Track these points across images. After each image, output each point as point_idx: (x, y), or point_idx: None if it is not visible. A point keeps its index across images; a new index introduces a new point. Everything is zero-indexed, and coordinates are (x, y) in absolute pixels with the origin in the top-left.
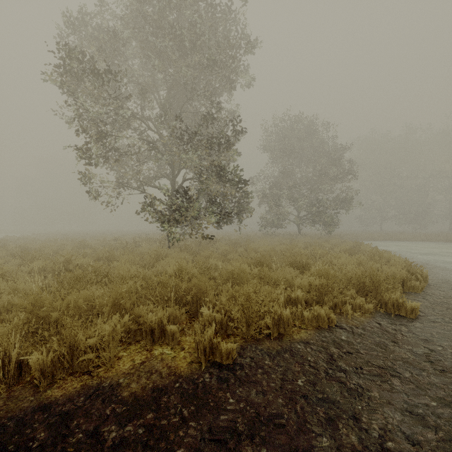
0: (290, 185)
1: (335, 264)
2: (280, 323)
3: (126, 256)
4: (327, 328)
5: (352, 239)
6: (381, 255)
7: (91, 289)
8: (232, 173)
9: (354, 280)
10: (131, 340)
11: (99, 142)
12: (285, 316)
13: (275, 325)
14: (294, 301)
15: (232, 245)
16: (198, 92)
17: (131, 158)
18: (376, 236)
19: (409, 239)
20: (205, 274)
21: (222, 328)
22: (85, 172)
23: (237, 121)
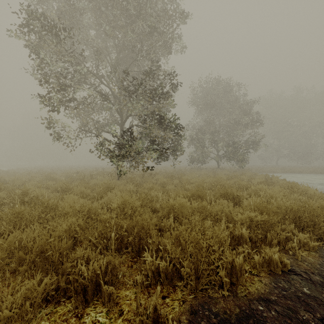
0: (212, 131)
1: (260, 195)
2: (231, 271)
3: (79, 188)
4: (280, 273)
5: (257, 171)
6: (298, 187)
7: (33, 226)
8: (169, 119)
9: (289, 213)
10: (61, 296)
11: (59, 92)
12: (238, 264)
13: (227, 275)
14: (237, 239)
15: (169, 177)
16: (142, 53)
17: (87, 107)
18: (276, 169)
19: (301, 171)
20: (147, 207)
21: (167, 278)
22: (49, 118)
23: (173, 76)
